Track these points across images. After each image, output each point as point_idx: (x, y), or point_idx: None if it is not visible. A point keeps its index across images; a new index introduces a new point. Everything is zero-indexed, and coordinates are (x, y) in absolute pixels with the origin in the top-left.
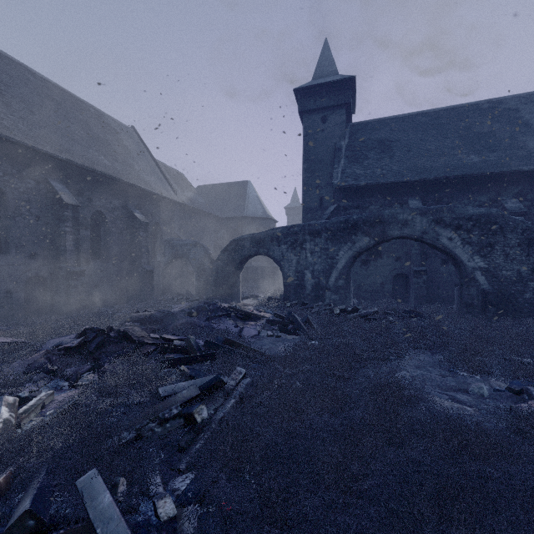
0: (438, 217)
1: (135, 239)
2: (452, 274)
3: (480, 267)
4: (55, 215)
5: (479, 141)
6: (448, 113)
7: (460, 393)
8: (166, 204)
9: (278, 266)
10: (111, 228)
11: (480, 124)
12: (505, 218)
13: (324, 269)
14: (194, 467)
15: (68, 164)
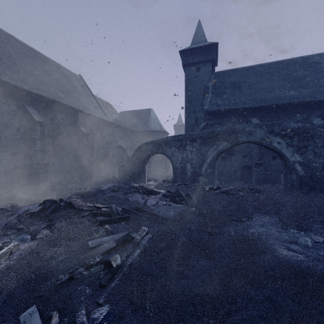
0: (271, 129)
1: (80, 143)
2: (279, 166)
3: (298, 161)
4: (29, 128)
5: (295, 82)
6: (276, 65)
7: (293, 244)
8: (100, 122)
9: (169, 161)
10: (65, 137)
11: (296, 72)
12: (314, 129)
13: (199, 162)
14: (110, 301)
15: (37, 97)
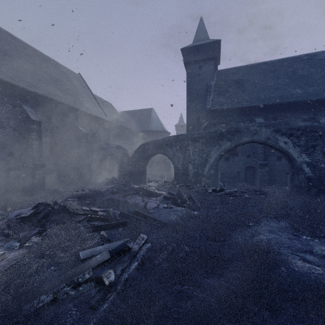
0: (277, 128)
1: (79, 143)
2: (284, 166)
3: (306, 161)
4: (25, 128)
5: (301, 80)
6: (280, 62)
7: (307, 254)
8: (100, 122)
9: (171, 161)
10: (63, 136)
11: (301, 69)
12: (323, 128)
13: (201, 163)
14: None
15: (34, 95)
